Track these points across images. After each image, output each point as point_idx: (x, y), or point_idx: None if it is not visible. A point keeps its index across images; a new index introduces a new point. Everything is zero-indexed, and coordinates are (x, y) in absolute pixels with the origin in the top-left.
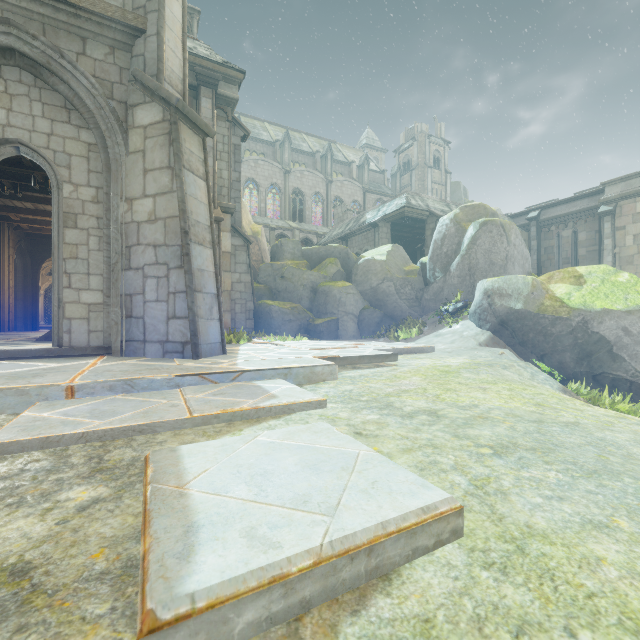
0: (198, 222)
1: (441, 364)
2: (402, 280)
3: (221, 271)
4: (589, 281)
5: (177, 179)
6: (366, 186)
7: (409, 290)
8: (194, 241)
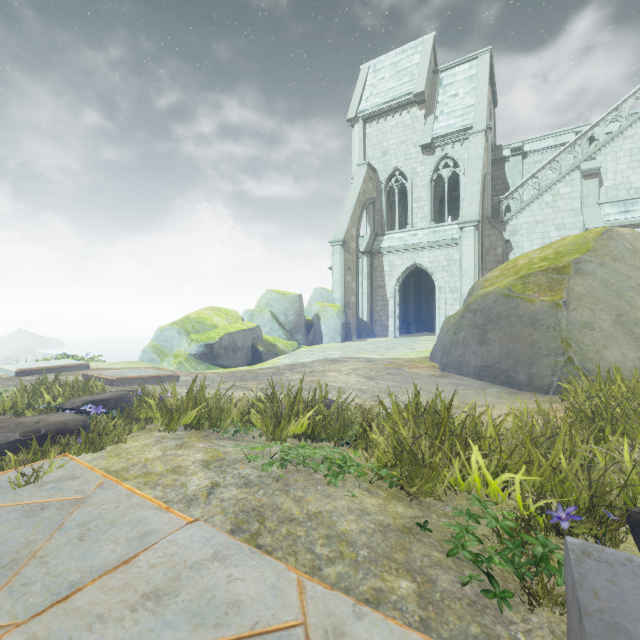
0: None
1: None
2: None
3: None
4: None
5: None
6: None
7: None
8: None
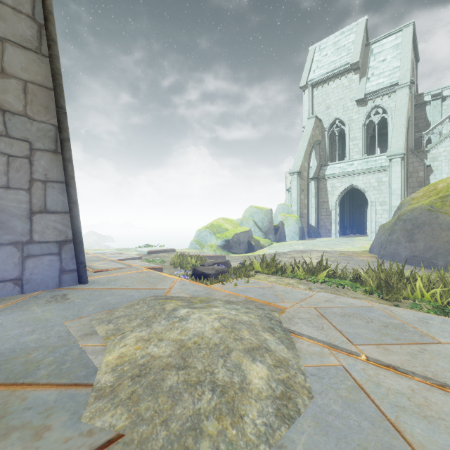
0: None
1: None
2: None
3: None
4: None
5: None
6: None
7: None
8: None
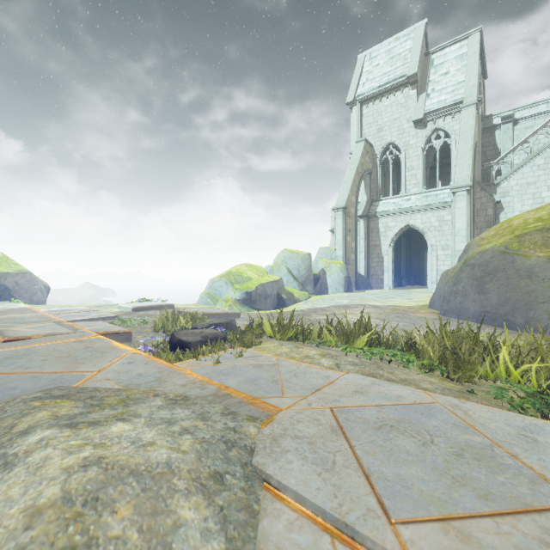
0: None
1: None
2: None
3: None
4: None
5: None
6: None
7: None
8: None
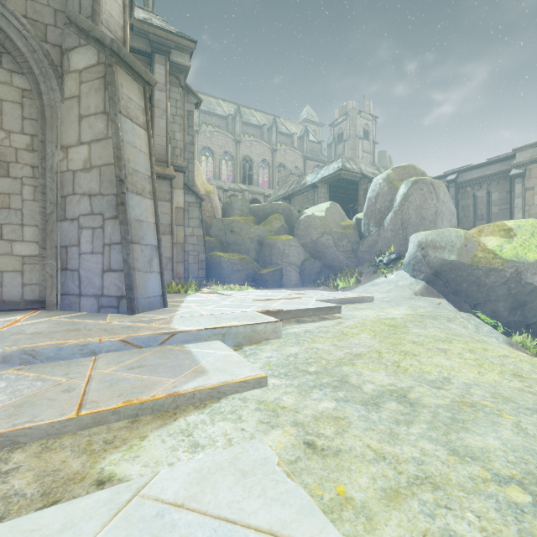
0: (136, 171)
1: (385, 316)
2: (340, 234)
3: (173, 225)
4: (519, 234)
5: (112, 124)
6: (306, 154)
7: (346, 243)
8: (131, 190)
